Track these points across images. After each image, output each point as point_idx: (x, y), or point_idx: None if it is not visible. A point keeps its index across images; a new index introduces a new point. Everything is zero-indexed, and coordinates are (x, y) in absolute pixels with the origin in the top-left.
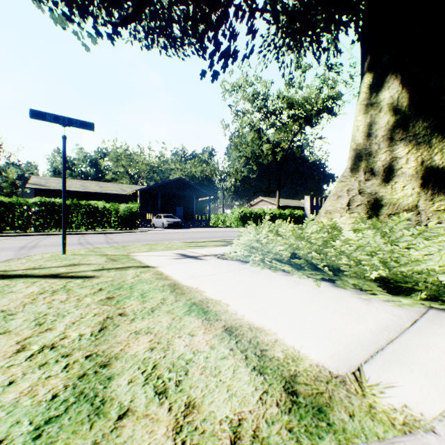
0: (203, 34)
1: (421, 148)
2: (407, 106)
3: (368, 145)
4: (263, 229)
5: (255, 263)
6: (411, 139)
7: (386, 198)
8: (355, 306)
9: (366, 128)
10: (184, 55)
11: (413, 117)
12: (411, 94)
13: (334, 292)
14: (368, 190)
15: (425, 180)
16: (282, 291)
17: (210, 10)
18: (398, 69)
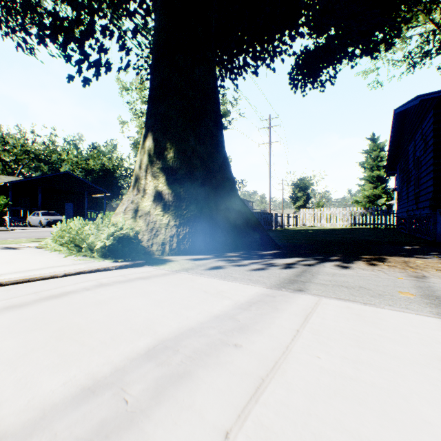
0: (65, 44)
1: (155, 179)
2: (153, 154)
3: (139, 173)
4: (65, 225)
5: (52, 249)
6: (153, 173)
7: (141, 206)
8: (63, 262)
9: (140, 162)
10: (50, 55)
11: (154, 161)
12: (155, 148)
13: (70, 258)
14: (136, 201)
15: (155, 197)
16: (35, 260)
17: (70, 26)
18: (153, 130)
